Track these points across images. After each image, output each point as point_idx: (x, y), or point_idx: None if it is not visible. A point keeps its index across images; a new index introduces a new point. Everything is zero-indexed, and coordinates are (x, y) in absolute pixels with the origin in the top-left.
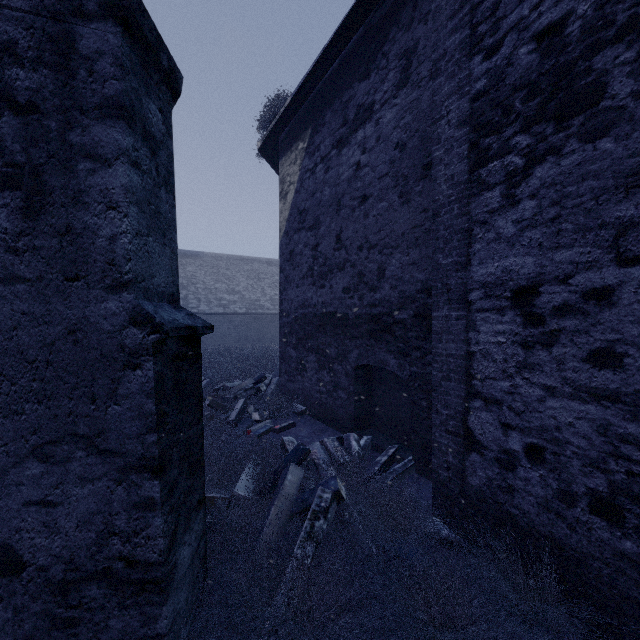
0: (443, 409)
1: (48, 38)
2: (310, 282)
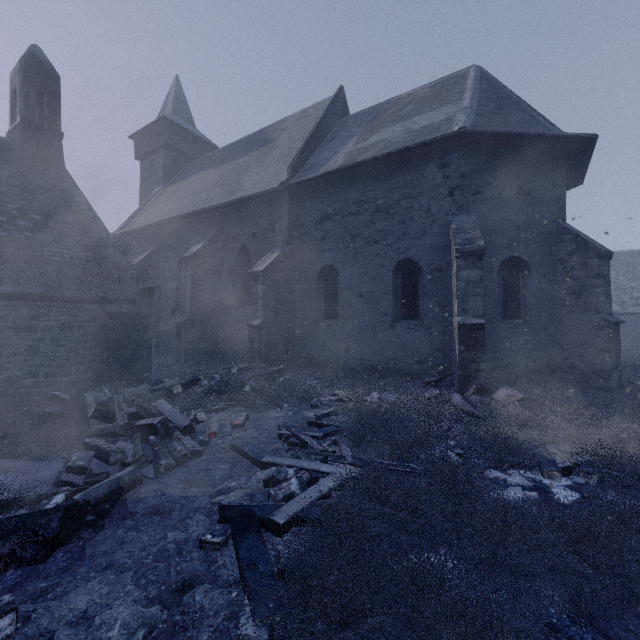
0: None
1: (581, 264)
2: None
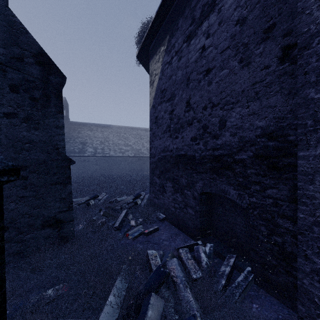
0: (316, 257)
1: None
2: (168, 135)
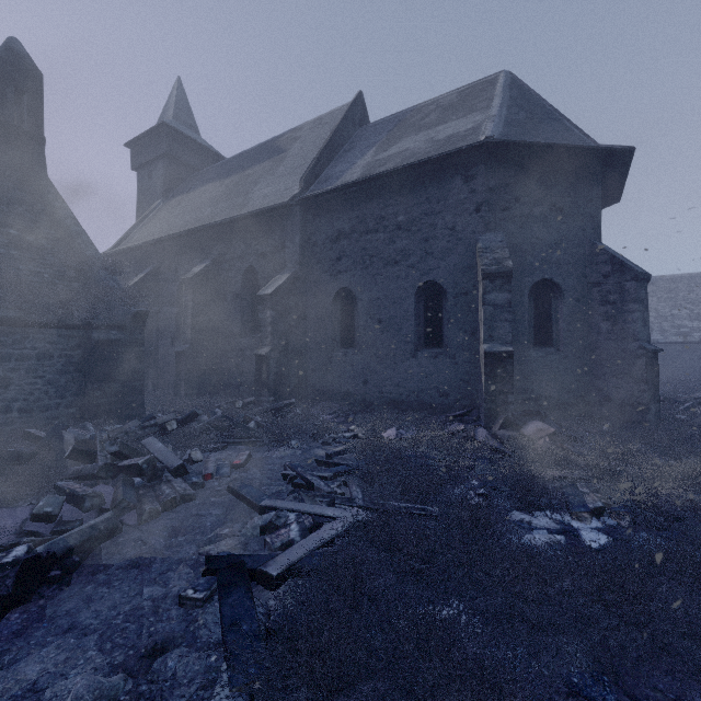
0: None
1: (617, 287)
2: None
